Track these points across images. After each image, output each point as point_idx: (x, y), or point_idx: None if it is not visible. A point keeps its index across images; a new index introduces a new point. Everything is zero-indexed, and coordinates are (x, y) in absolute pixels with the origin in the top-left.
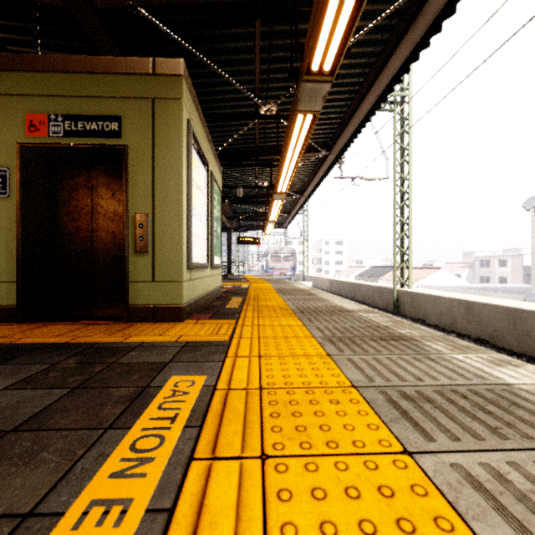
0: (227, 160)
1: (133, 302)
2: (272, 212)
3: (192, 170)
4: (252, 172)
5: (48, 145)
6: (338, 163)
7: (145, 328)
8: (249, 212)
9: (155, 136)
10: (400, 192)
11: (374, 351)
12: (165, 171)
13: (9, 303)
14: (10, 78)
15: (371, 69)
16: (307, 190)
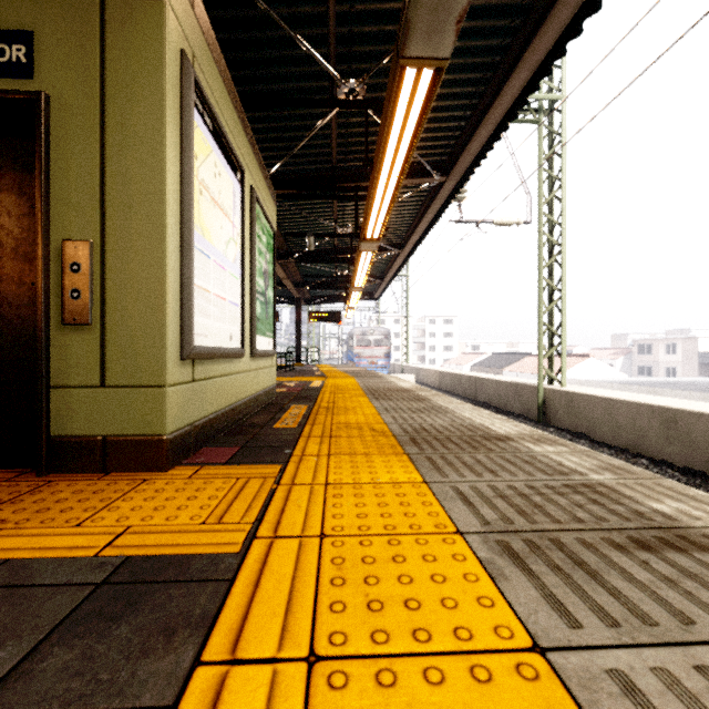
0: (288, 187)
1: (59, 430)
2: (358, 273)
3: (198, 161)
4: (328, 213)
5: None
6: (457, 200)
7: (66, 494)
8: (325, 276)
9: (106, 76)
10: (548, 244)
11: (667, 615)
12: (129, 151)
13: None
14: None
15: (526, 18)
16: (409, 241)
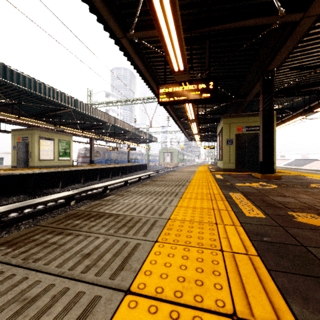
0: None
1: None
2: None
3: None
4: None
5: (242, 133)
6: None
7: None
8: None
9: None
10: None
11: None
12: None
13: (233, 168)
14: (233, 119)
15: None
16: None
